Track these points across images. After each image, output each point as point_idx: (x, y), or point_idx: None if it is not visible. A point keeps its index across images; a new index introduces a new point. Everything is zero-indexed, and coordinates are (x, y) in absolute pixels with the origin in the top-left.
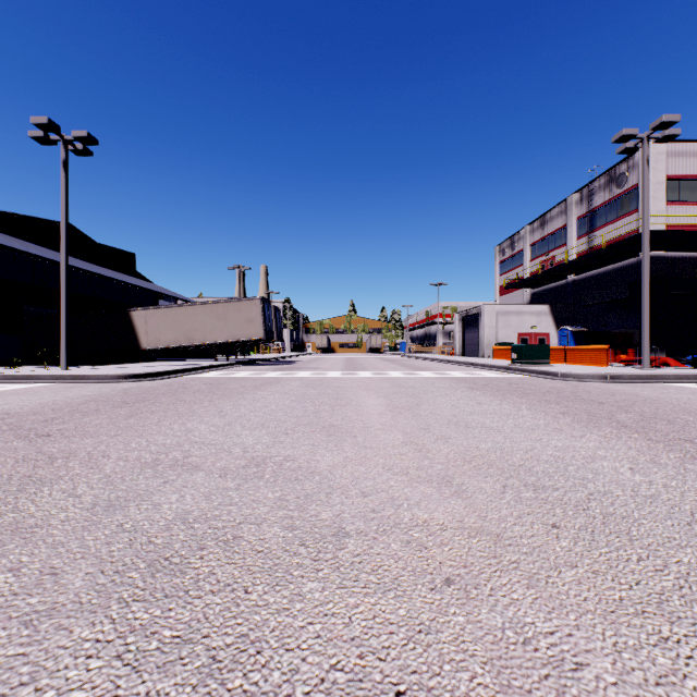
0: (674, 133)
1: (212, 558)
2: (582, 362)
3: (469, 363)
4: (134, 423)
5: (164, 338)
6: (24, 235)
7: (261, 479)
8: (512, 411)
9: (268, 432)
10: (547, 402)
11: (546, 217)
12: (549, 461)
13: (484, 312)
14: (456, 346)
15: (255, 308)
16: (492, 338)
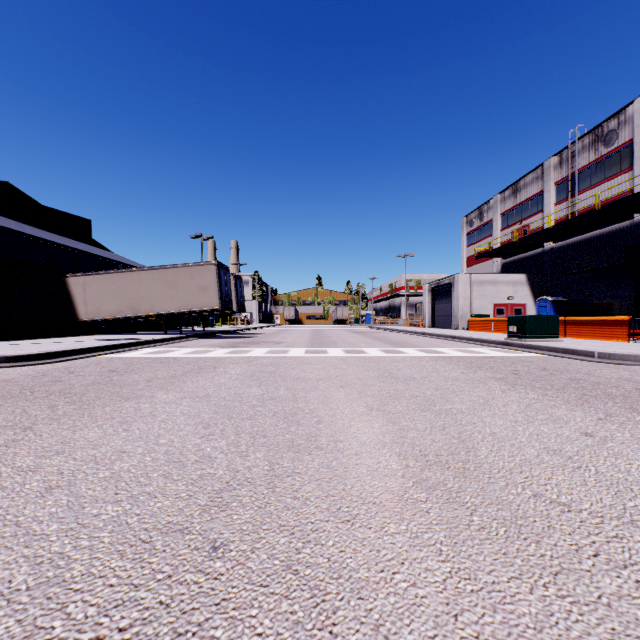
0: None
1: None
2: (589, 335)
3: (451, 336)
4: None
5: (106, 308)
6: None
7: None
8: None
9: None
10: None
11: (519, 184)
12: None
13: (458, 281)
14: (426, 318)
15: (209, 274)
16: (467, 308)
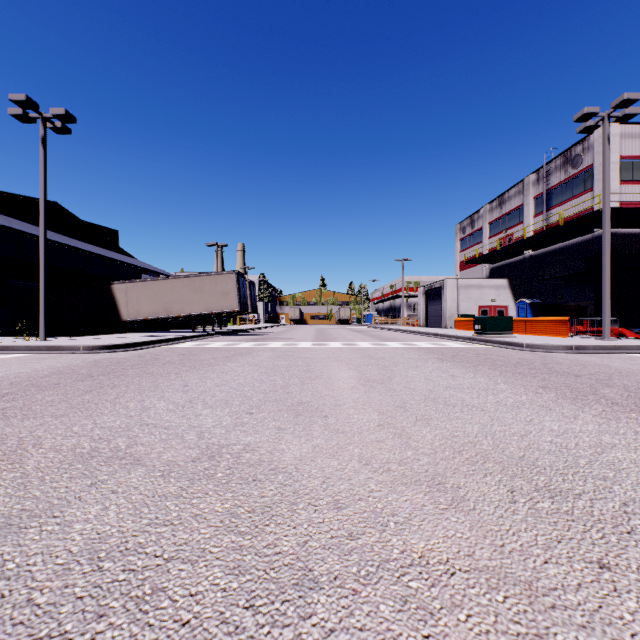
0: (634, 111)
1: (109, 639)
2: (542, 332)
3: (434, 333)
4: (89, 399)
5: (144, 310)
6: (10, 212)
7: (212, 480)
8: (489, 385)
9: (230, 412)
10: (521, 374)
11: (504, 197)
12: (552, 451)
13: (446, 285)
14: (420, 318)
15: (230, 282)
16: (454, 310)
